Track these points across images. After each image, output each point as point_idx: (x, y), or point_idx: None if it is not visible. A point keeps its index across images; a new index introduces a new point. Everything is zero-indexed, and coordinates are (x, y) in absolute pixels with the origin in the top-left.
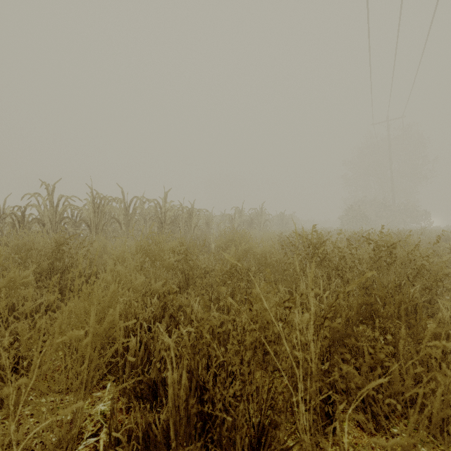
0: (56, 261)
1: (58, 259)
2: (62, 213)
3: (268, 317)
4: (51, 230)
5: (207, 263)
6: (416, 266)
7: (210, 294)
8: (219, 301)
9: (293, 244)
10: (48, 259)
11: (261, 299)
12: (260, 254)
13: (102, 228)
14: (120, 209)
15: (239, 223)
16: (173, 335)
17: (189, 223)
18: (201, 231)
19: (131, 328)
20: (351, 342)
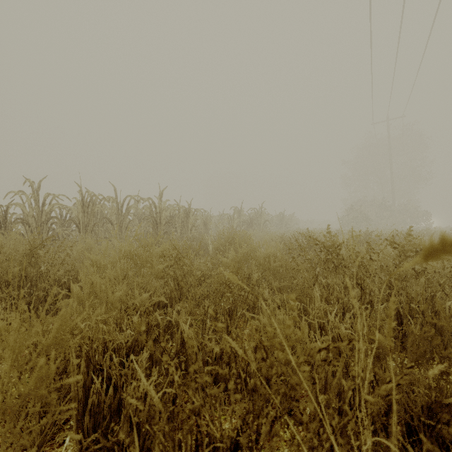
0: (29, 266)
1: (32, 265)
2: (49, 212)
3: (296, 381)
4: (37, 231)
5: (204, 268)
6: (451, 274)
7: (205, 307)
8: (216, 316)
9: (302, 248)
10: (19, 265)
11: (281, 343)
12: (263, 258)
13: (92, 229)
14: (112, 209)
15: (238, 224)
16: (151, 378)
17: (186, 224)
18: (199, 232)
19: (99, 361)
20: (449, 435)
